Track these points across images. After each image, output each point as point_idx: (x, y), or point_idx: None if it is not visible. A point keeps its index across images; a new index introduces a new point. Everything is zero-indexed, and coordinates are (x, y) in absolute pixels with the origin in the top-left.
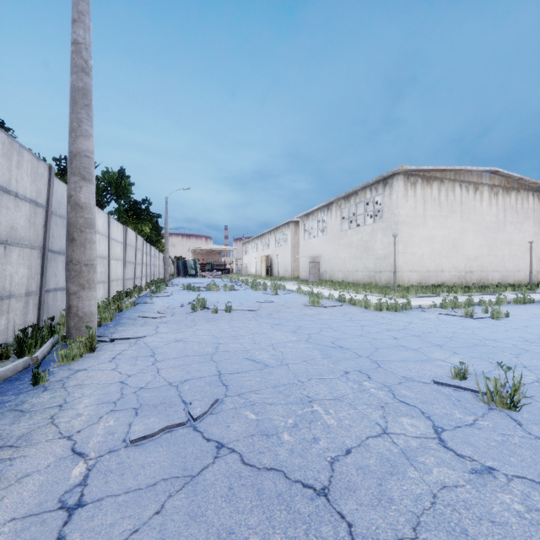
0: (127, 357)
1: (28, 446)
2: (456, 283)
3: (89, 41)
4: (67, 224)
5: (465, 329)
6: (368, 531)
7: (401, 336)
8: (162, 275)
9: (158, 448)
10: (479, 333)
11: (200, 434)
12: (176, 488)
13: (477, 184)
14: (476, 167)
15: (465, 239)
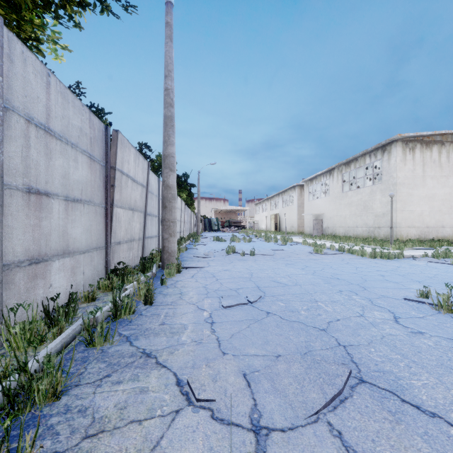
0: (200, 276)
1: (178, 305)
2: None
3: (173, 87)
4: (162, 198)
5: (448, 273)
6: (345, 341)
7: (387, 274)
8: (194, 230)
9: (237, 310)
10: None
11: (256, 308)
12: (252, 322)
13: None
14: None
15: None
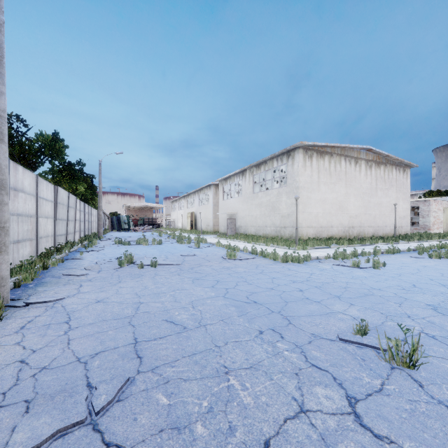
0: (38, 325)
1: None
2: (342, 236)
3: None
4: None
5: (355, 279)
6: None
7: (305, 288)
8: (97, 229)
9: None
10: (367, 283)
11: (99, 437)
12: None
13: (357, 158)
14: (356, 145)
15: (348, 201)
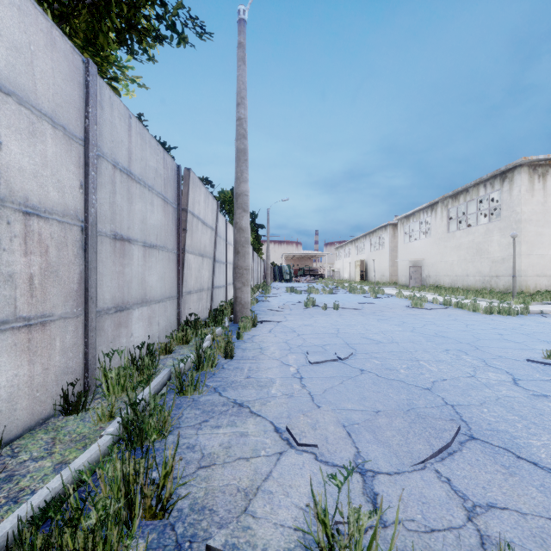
0: (278, 331)
1: (260, 360)
2: None
3: (246, 116)
4: (234, 242)
5: None
6: (453, 400)
7: (507, 333)
8: (262, 280)
9: (327, 367)
10: None
11: (348, 365)
12: (345, 379)
13: None
14: None
15: None
